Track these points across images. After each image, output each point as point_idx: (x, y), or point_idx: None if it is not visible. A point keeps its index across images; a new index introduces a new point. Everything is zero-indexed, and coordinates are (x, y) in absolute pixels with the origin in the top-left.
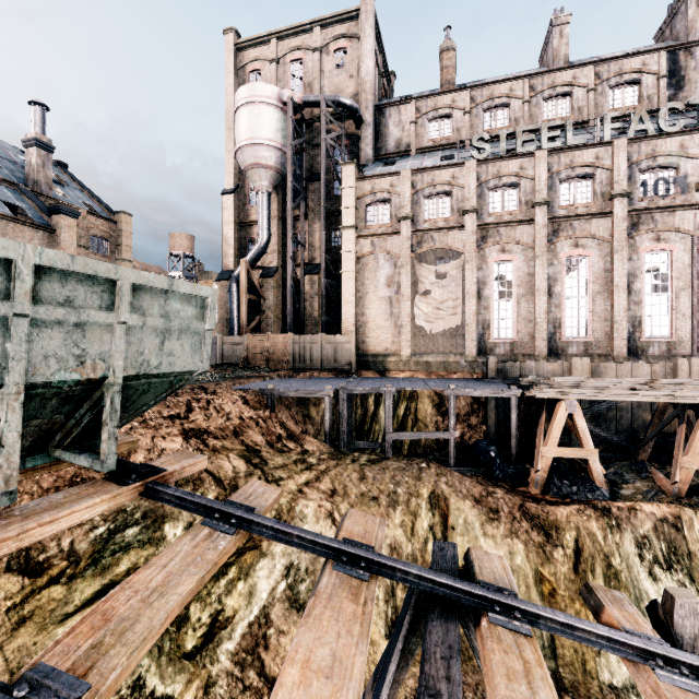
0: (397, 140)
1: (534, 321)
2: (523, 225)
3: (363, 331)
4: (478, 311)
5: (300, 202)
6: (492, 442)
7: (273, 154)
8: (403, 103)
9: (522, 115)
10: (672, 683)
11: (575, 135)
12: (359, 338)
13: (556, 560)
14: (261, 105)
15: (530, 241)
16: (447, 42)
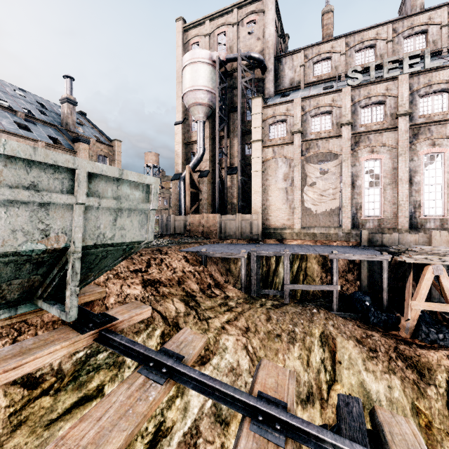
0: (290, 79)
1: (398, 203)
2: (388, 132)
3: (267, 212)
4: (352, 197)
5: (224, 126)
6: (365, 294)
7: (206, 95)
8: (295, 53)
9: (386, 51)
10: None
11: (430, 62)
12: (264, 216)
13: (430, 397)
14: (199, 64)
15: (394, 144)
16: (327, 6)
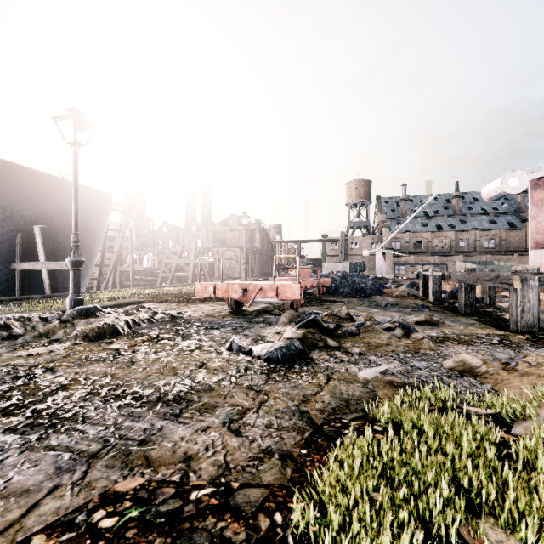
0: None
1: None
2: None
3: None
4: None
5: None
6: None
7: None
8: None
9: None
10: None
11: None
12: None
13: None
14: None
15: None
16: None
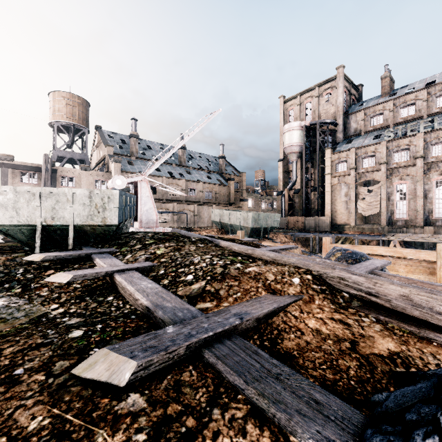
0: (354, 129)
1: (416, 210)
2: (411, 167)
3: (334, 215)
4: (388, 206)
5: (309, 163)
6: None
7: (297, 147)
8: (357, 112)
9: (423, 107)
10: None
11: None
12: (333, 218)
13: None
14: (293, 130)
15: (414, 174)
16: (384, 74)
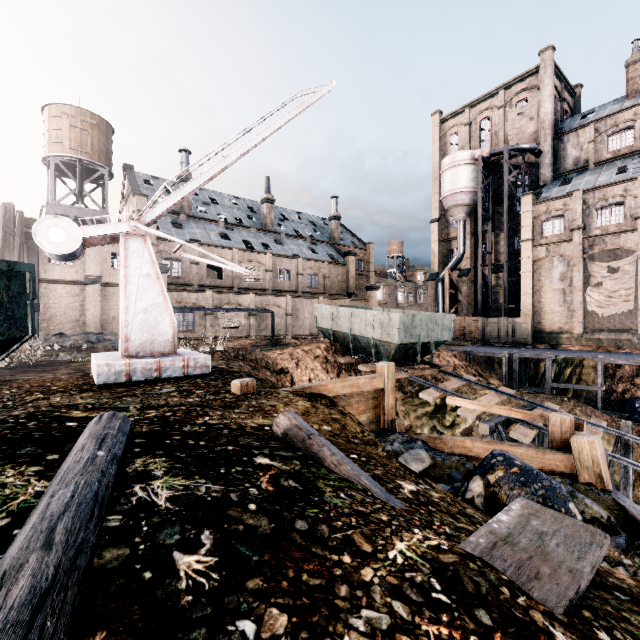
0: (574, 159)
1: None
2: None
3: (539, 314)
4: None
5: (488, 223)
6: None
7: (467, 196)
8: (581, 128)
9: None
10: (591, 427)
11: None
12: (536, 319)
13: None
14: (459, 166)
15: None
16: (632, 56)
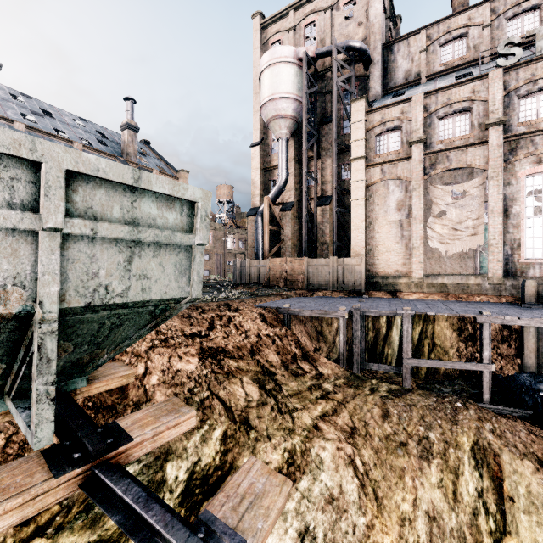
0: (405, 72)
1: None
2: None
3: (372, 254)
4: (505, 230)
5: (314, 143)
6: (535, 378)
7: (290, 105)
8: (412, 35)
9: None
10: None
11: None
12: (369, 260)
13: None
14: (280, 65)
15: None
16: None
